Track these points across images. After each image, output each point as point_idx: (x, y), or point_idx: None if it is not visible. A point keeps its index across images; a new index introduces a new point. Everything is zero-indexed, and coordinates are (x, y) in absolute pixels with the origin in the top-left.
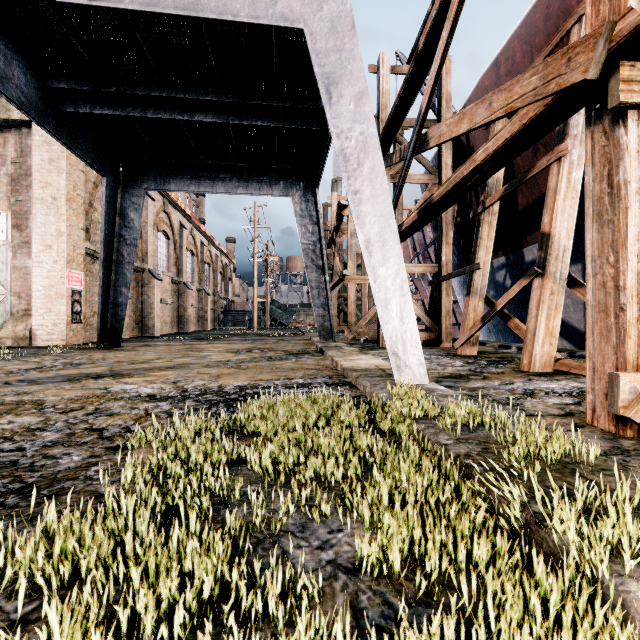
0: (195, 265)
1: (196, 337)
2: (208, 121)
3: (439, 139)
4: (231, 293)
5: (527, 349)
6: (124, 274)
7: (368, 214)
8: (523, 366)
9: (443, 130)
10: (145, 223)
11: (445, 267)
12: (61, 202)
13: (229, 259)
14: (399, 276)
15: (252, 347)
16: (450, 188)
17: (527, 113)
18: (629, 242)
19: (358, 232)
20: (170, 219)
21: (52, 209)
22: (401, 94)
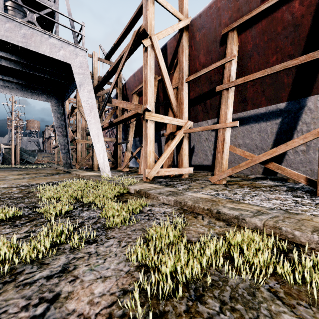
0: None
1: None
2: (11, 67)
3: (115, 104)
4: None
5: (140, 167)
6: None
7: (93, 128)
8: (139, 172)
9: (116, 102)
10: None
11: (119, 140)
12: None
13: None
14: (103, 147)
15: (26, 173)
16: (118, 121)
17: (133, 112)
18: (148, 145)
19: (90, 133)
20: None
21: None
22: (103, 80)
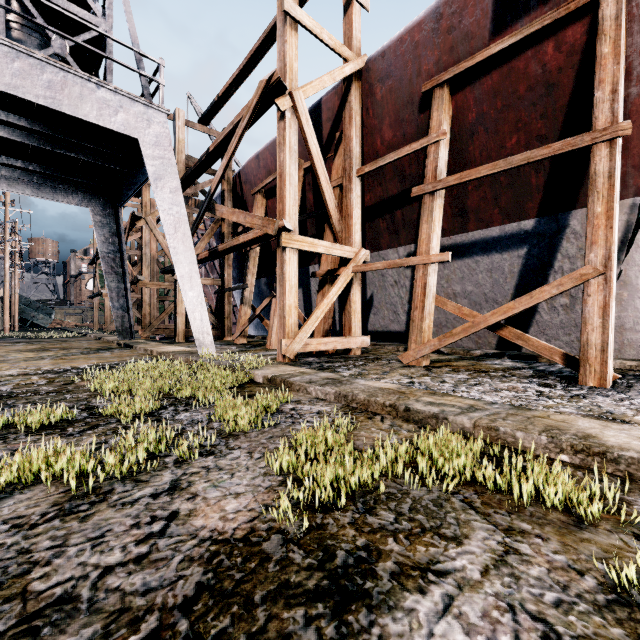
0: None
1: None
2: (16, 140)
3: (222, 215)
4: None
5: (269, 337)
6: None
7: (182, 261)
8: (267, 346)
9: (224, 211)
10: None
11: (227, 282)
12: None
13: None
14: (200, 297)
15: (42, 347)
16: (228, 248)
17: (258, 233)
18: (286, 294)
19: (177, 271)
20: None
21: None
22: (197, 166)
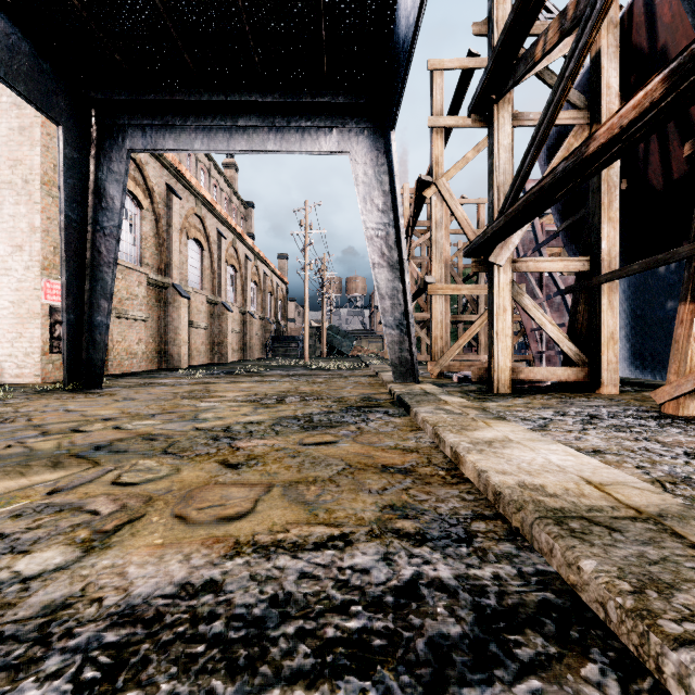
0: (238, 283)
1: (227, 370)
2: None
3: None
4: (283, 317)
5: None
6: (103, 280)
7: None
8: None
9: None
10: (168, 226)
11: (606, 259)
12: (34, 186)
13: (280, 278)
14: None
15: (290, 390)
16: None
17: None
18: None
19: None
20: (204, 225)
21: (23, 196)
22: None
